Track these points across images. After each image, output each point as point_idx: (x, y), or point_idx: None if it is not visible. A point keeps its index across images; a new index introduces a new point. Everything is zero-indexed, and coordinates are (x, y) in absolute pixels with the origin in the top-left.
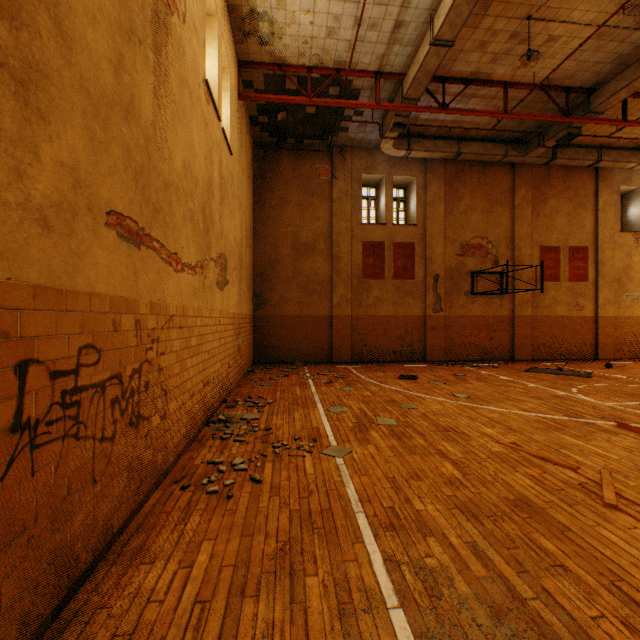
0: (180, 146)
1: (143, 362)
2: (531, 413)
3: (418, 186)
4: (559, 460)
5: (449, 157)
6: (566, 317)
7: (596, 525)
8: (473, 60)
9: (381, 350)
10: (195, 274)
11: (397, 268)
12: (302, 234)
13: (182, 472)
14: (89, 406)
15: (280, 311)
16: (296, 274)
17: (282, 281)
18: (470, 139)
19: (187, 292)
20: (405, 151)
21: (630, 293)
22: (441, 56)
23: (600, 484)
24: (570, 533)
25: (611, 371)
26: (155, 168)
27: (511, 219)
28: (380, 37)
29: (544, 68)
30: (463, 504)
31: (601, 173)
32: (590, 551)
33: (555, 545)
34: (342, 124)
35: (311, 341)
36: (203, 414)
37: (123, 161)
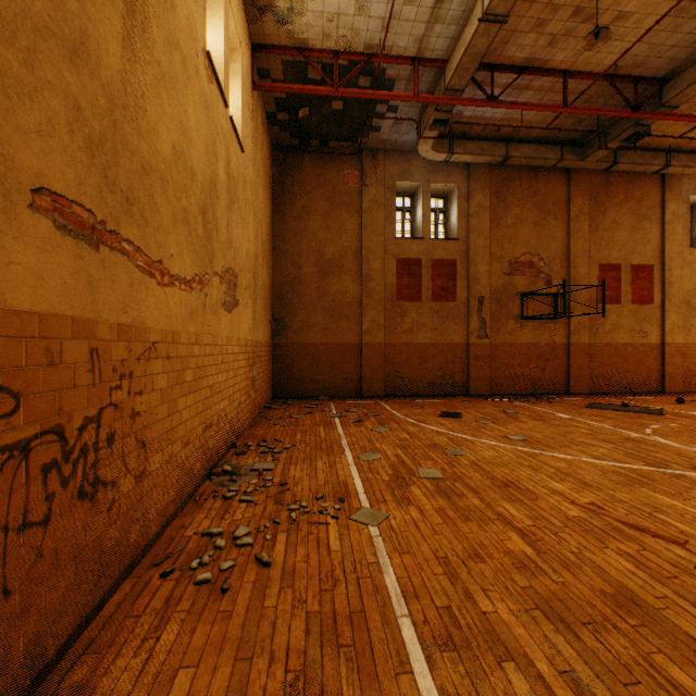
0: (168, 124)
1: (104, 406)
2: (605, 461)
3: (460, 195)
4: (658, 530)
5: (496, 161)
6: (628, 345)
7: None
8: (528, 43)
9: (418, 382)
10: (191, 290)
11: (436, 289)
12: (327, 250)
13: (167, 548)
14: None
15: (302, 338)
16: (321, 295)
17: (305, 303)
18: (520, 141)
19: (179, 313)
20: (446, 154)
21: None
22: (492, 35)
23: None
24: None
25: (684, 407)
26: (126, 143)
27: (566, 233)
28: (419, 14)
29: (610, 53)
30: (545, 602)
31: (668, 181)
32: None
33: (692, 678)
34: (373, 122)
35: (338, 372)
36: (203, 465)
37: (66, 121)
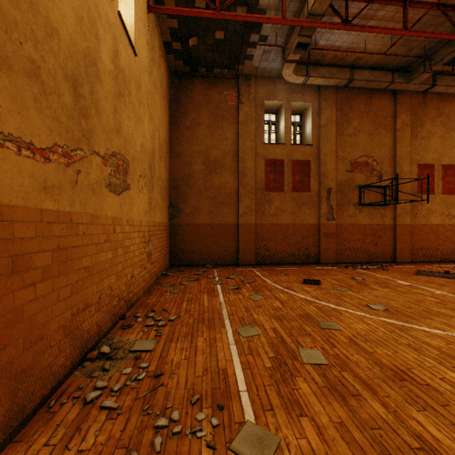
0: None
1: None
2: None
3: (313, 111)
4: None
5: (342, 84)
6: (440, 225)
7: None
8: None
9: (281, 254)
10: (46, 161)
11: (295, 182)
12: (212, 152)
13: None
14: None
15: (193, 220)
16: (207, 187)
17: (195, 193)
18: (360, 68)
19: (16, 183)
20: (303, 77)
21: None
22: None
23: None
24: None
25: None
26: None
27: (393, 140)
28: None
29: None
30: None
31: None
32: None
33: None
34: (248, 51)
35: (220, 246)
36: (72, 353)
37: None
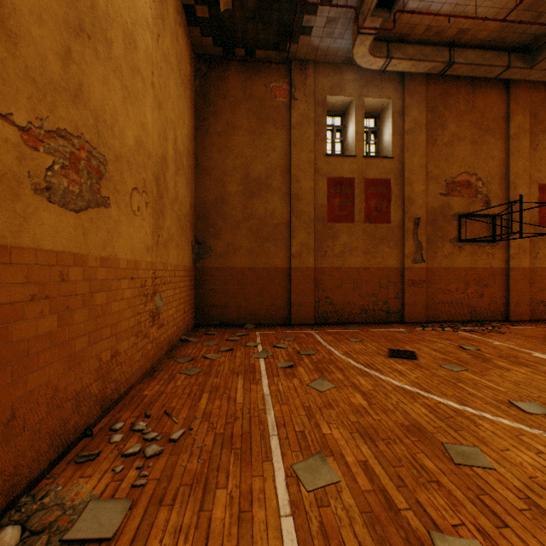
0: None
1: None
2: None
3: (394, 111)
4: None
5: (436, 70)
6: None
7: None
8: None
9: (350, 309)
10: None
11: (369, 210)
12: (254, 168)
13: None
14: None
15: (227, 262)
16: (247, 216)
17: (229, 225)
18: (463, 47)
19: None
20: (383, 59)
21: None
22: None
23: None
24: None
25: None
26: None
27: (505, 152)
28: None
29: None
30: None
31: None
32: None
33: None
34: (304, 20)
35: (265, 298)
36: None
37: None
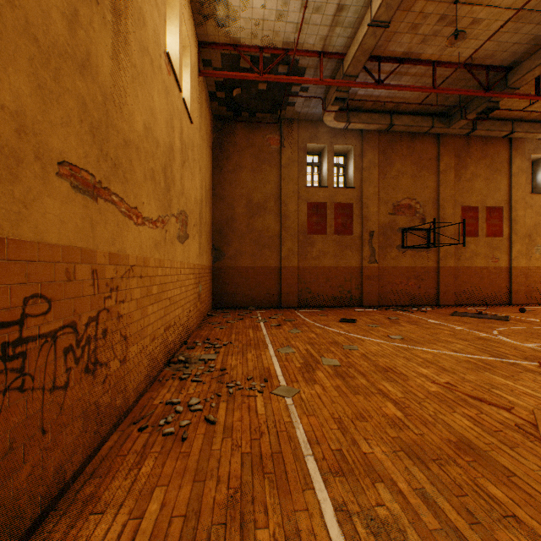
0: (141, 108)
1: (101, 310)
2: (460, 354)
3: (356, 154)
4: (493, 400)
5: (383, 128)
6: (484, 268)
7: (539, 469)
8: (405, 41)
9: (323, 296)
10: (156, 228)
11: (337, 225)
12: (255, 195)
13: (141, 412)
14: (37, 357)
15: (236, 262)
16: (250, 230)
17: (237, 236)
18: (401, 113)
19: (148, 244)
20: (344, 123)
21: (539, 247)
22: (378, 36)
23: (535, 425)
24: (516, 478)
25: (525, 315)
26: (114, 125)
27: (436, 183)
28: (324, 20)
29: (468, 48)
30: (408, 446)
31: (514, 143)
32: (539, 499)
33: (503, 492)
34: (290, 99)
35: (263, 289)
36: (164, 356)
37: (78, 114)
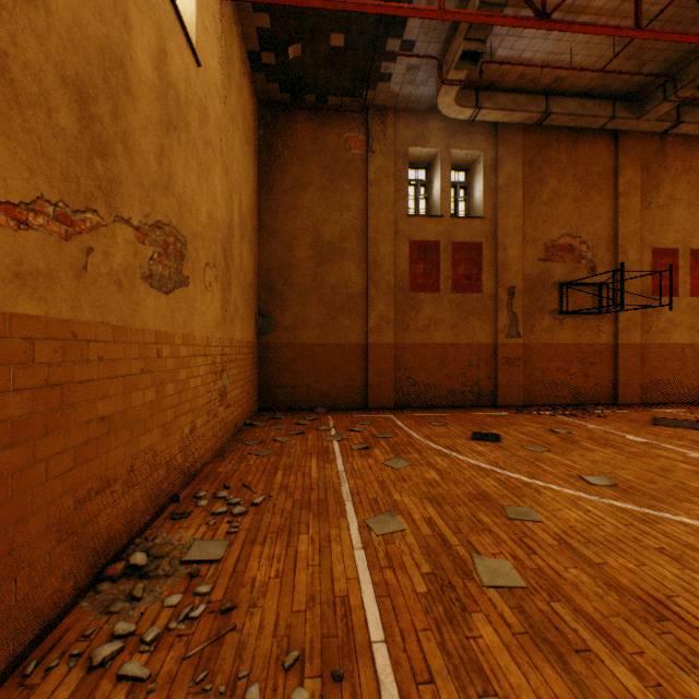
0: None
1: None
2: None
3: (486, 164)
4: None
5: (532, 120)
6: (687, 345)
7: None
8: None
9: (435, 391)
10: (20, 226)
11: (457, 277)
12: (326, 230)
13: None
14: None
15: (295, 337)
16: (317, 285)
17: (298, 295)
18: (562, 95)
19: None
20: (471, 109)
21: None
22: None
23: None
24: None
25: None
26: None
27: (613, 211)
28: None
29: None
30: None
31: None
32: None
33: None
34: (382, 67)
35: (338, 379)
36: (76, 570)
37: None
